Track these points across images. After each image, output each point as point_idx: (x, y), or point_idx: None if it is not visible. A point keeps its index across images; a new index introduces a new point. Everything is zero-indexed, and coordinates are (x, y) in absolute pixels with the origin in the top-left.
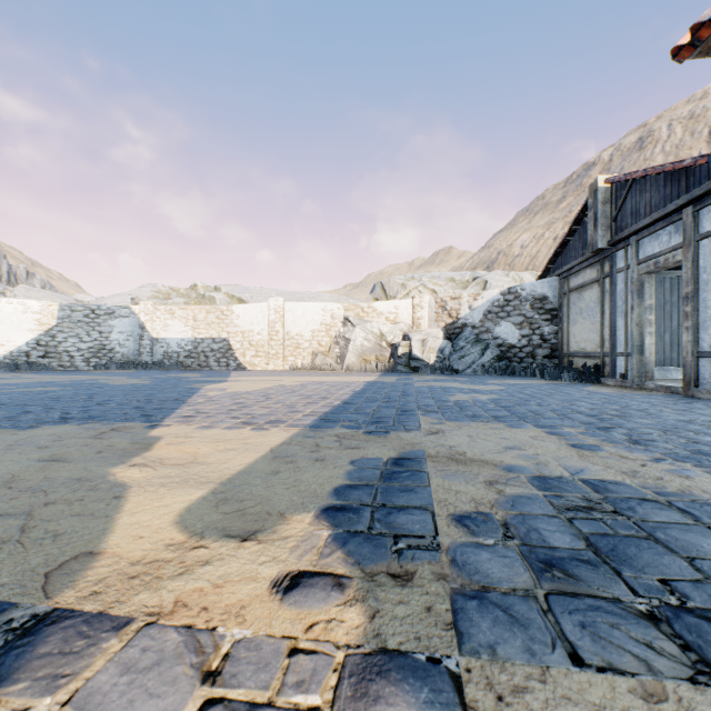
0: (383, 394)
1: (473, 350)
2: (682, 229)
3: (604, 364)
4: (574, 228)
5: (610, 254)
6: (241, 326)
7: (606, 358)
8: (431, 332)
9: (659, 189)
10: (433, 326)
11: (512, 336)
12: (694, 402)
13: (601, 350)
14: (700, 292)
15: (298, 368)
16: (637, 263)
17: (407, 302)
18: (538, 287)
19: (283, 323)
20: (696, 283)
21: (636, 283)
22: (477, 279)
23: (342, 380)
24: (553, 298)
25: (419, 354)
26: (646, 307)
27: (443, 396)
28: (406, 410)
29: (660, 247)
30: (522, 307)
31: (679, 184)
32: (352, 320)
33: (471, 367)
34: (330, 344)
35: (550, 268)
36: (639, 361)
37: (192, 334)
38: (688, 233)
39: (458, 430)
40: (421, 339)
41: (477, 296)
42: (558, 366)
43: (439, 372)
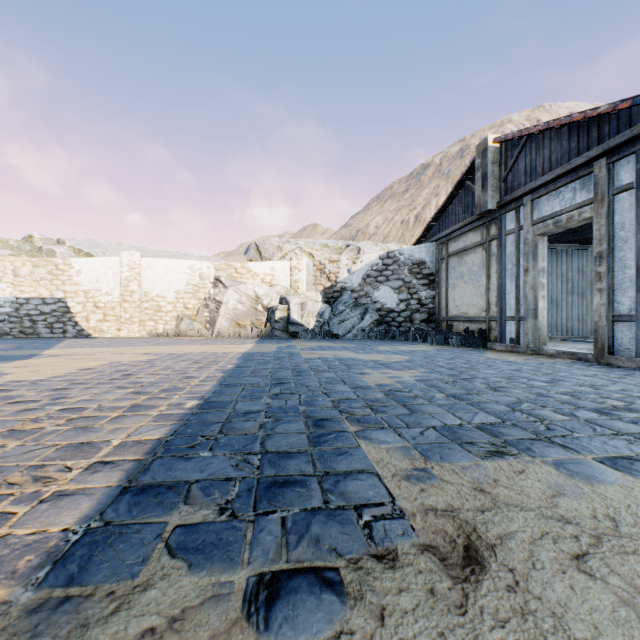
0: (269, 377)
1: (353, 314)
2: (594, 183)
3: (491, 329)
4: (456, 192)
5: (498, 216)
6: (83, 283)
7: (492, 322)
8: (310, 296)
9: (562, 143)
10: (312, 289)
11: (391, 300)
12: (633, 374)
13: (487, 314)
14: (616, 251)
15: (159, 334)
16: (532, 224)
17: (284, 264)
18: (416, 252)
19: (140, 282)
20: (611, 241)
21: (531, 245)
22: (350, 246)
23: (210, 350)
24: (431, 263)
25: (298, 319)
26: (539, 269)
27: (353, 375)
28: (321, 421)
29: (561, 205)
30: (401, 271)
31: (589, 136)
32: (224, 281)
33: (351, 331)
34: (198, 307)
35: (427, 234)
36: (533, 326)
37: (12, 293)
38: (601, 187)
39: (505, 518)
40: (300, 302)
41: (356, 259)
42: (438, 330)
43: (319, 337)
